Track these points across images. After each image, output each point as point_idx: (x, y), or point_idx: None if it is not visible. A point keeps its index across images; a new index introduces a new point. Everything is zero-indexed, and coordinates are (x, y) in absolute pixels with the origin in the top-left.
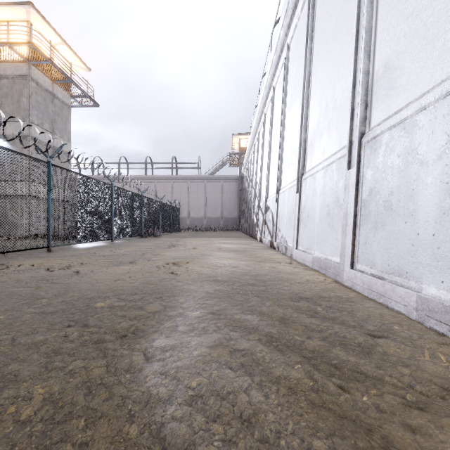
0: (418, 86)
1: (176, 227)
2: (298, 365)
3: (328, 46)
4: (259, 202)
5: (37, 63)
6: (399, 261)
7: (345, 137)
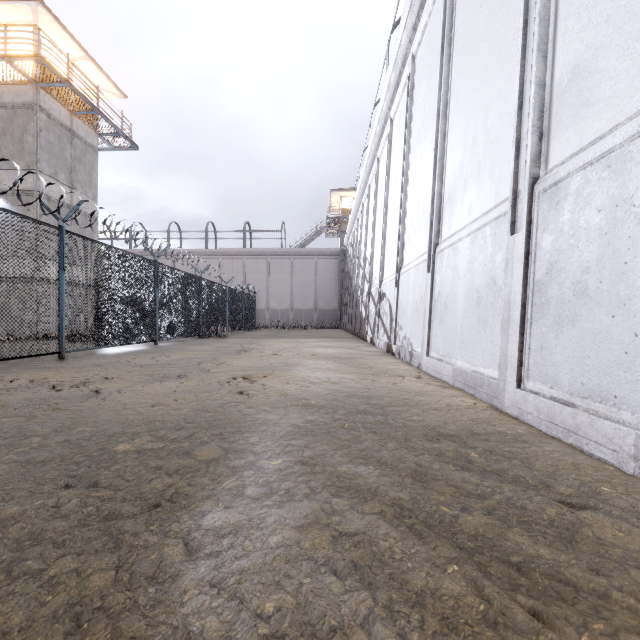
0: (633, 98)
1: (250, 323)
2: (453, 567)
3: (476, 50)
4: (370, 287)
5: (48, 86)
6: (602, 379)
7: (505, 186)
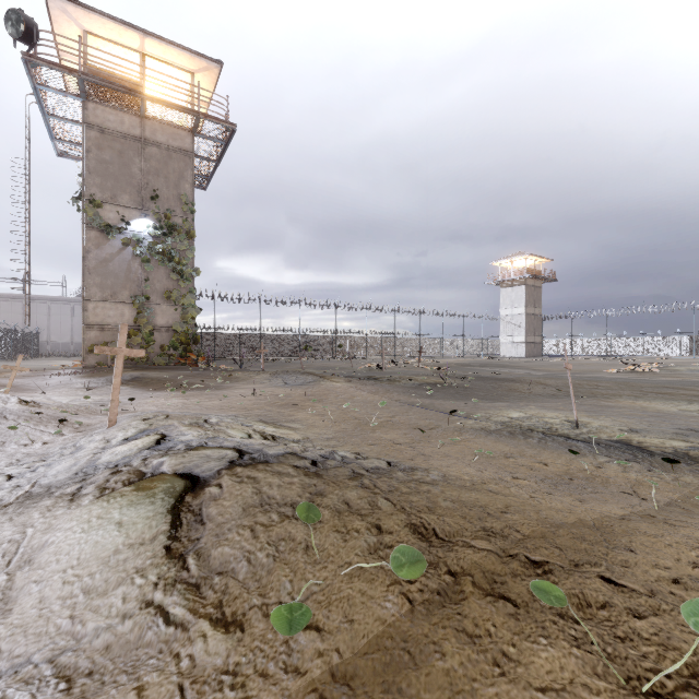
0: None
1: (36, 353)
2: None
3: None
4: None
5: None
6: None
7: None
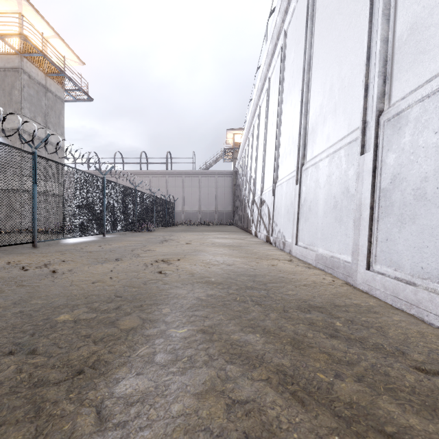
0: None
1: (171, 221)
2: None
3: (332, 22)
4: (254, 196)
5: (29, 56)
6: None
7: (356, 119)
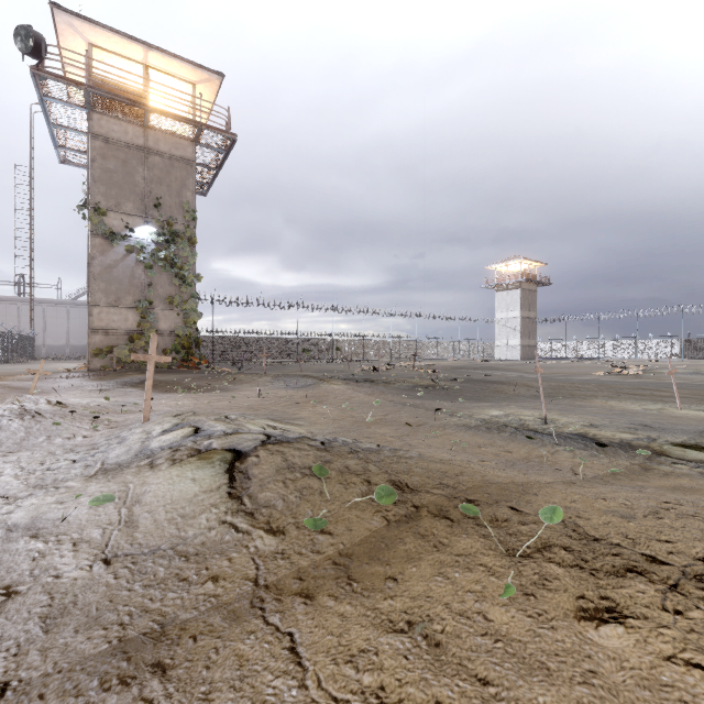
0: None
1: (32, 356)
2: None
3: None
4: None
5: None
6: None
7: None
